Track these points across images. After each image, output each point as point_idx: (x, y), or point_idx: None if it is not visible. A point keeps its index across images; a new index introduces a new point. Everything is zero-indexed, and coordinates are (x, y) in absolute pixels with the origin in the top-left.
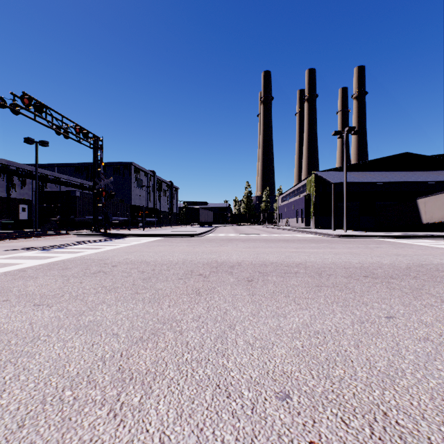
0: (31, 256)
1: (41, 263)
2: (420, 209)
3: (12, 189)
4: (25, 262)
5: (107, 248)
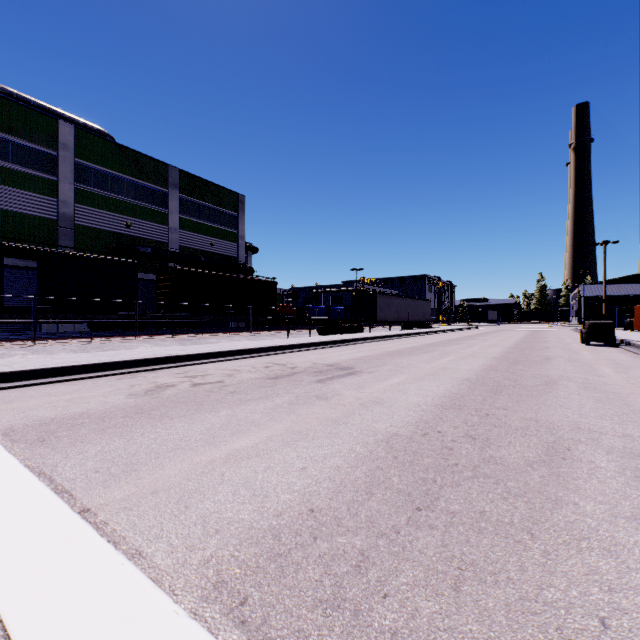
0: None
1: None
2: None
3: None
4: None
5: None
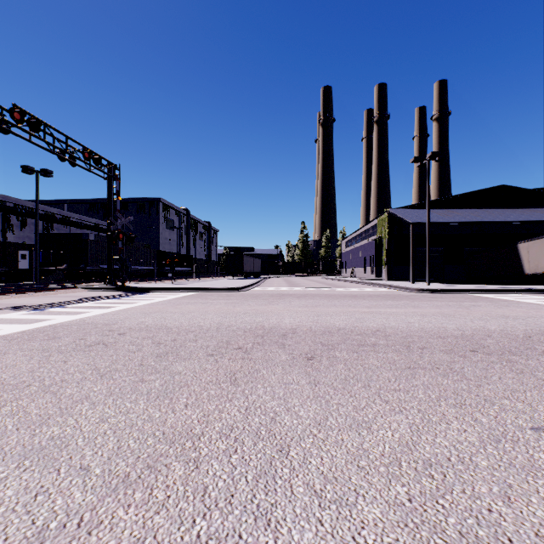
0: (14, 319)
1: (22, 329)
2: (521, 256)
3: (8, 231)
4: (1, 328)
5: (121, 306)
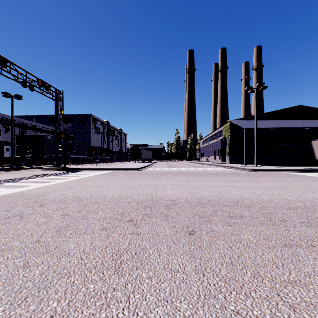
0: None
1: None
2: (313, 148)
3: None
4: None
5: (56, 181)
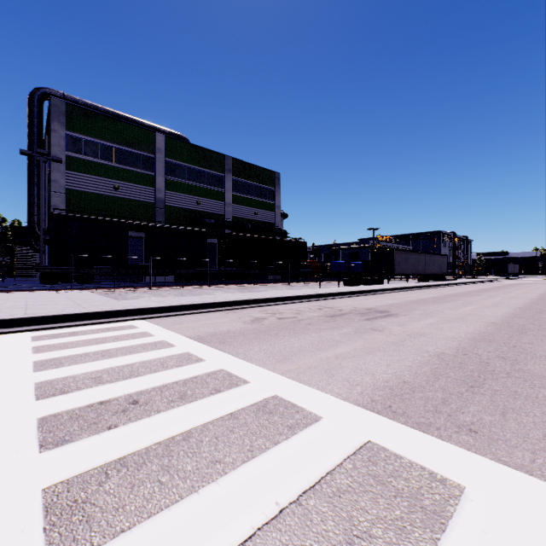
0: None
1: None
2: None
3: None
4: None
5: None
